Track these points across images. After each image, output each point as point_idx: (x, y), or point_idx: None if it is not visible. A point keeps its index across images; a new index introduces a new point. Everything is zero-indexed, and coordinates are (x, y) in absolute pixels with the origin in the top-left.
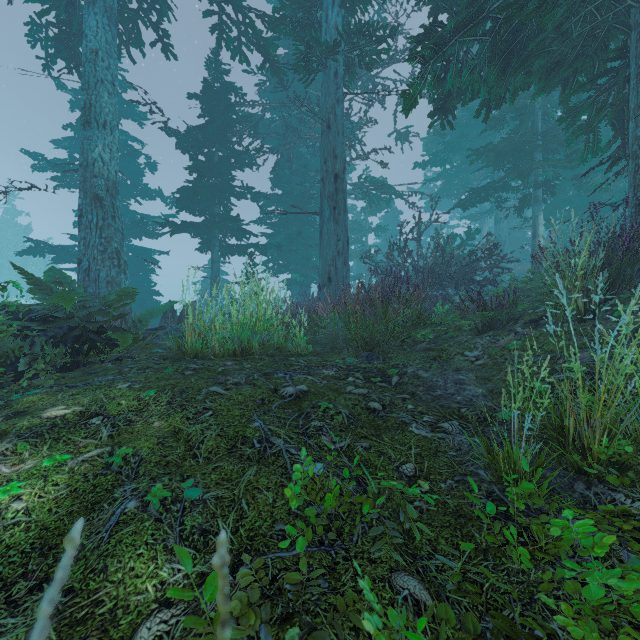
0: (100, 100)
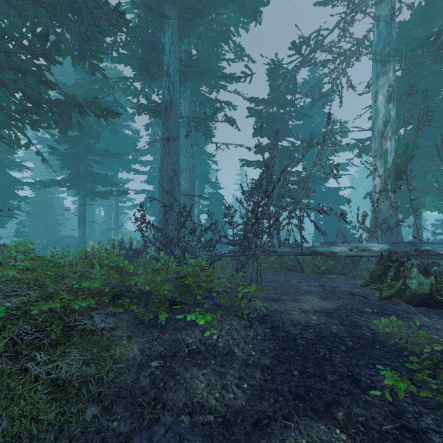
0: (181, 162)
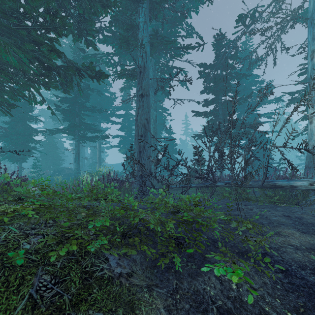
0: None
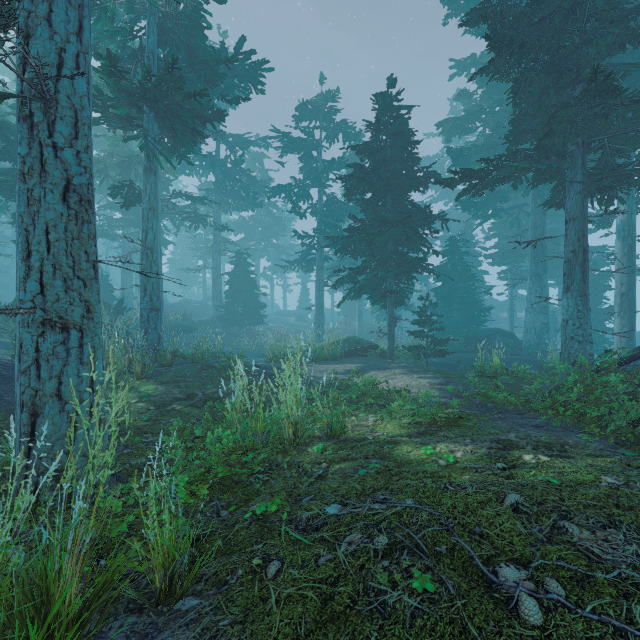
0: None
